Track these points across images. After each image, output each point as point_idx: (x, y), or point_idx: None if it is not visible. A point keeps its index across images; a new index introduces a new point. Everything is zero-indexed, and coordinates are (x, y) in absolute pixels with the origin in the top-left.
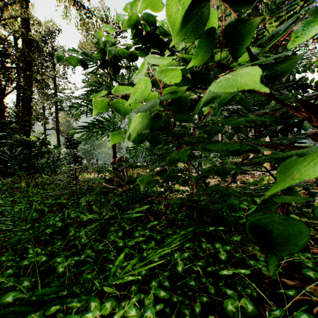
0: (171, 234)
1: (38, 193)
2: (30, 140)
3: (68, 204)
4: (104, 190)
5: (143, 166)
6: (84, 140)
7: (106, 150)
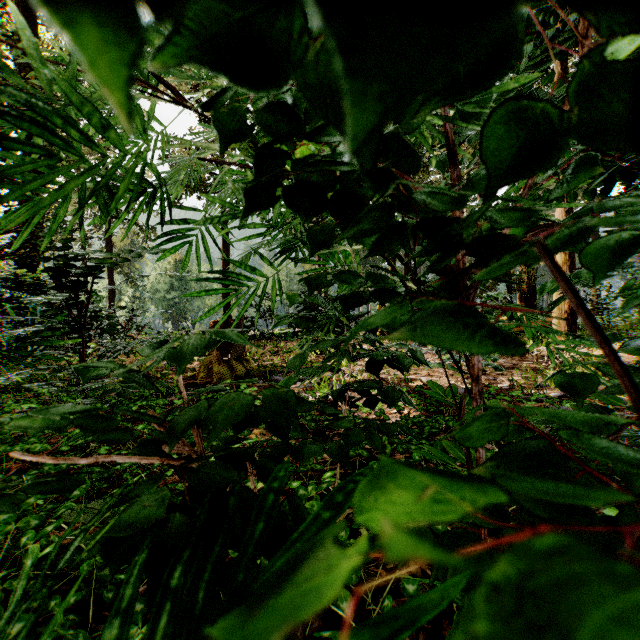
0: (369, 602)
1: (1, 411)
2: (35, 279)
3: (62, 450)
4: (176, 401)
5: (288, 336)
6: (168, 281)
7: (212, 303)
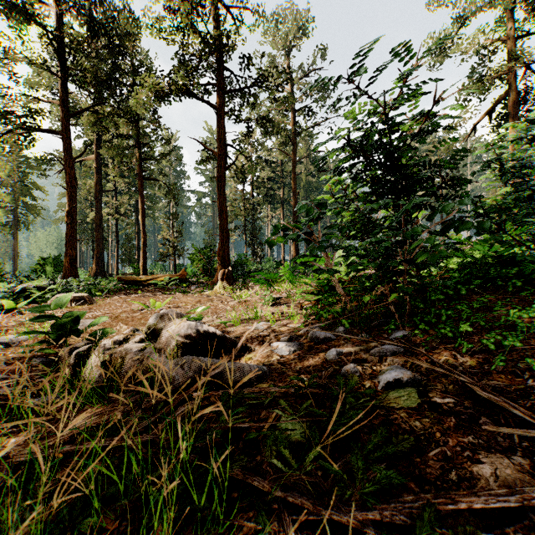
0: None
1: None
2: None
3: None
4: None
5: None
6: None
7: None
